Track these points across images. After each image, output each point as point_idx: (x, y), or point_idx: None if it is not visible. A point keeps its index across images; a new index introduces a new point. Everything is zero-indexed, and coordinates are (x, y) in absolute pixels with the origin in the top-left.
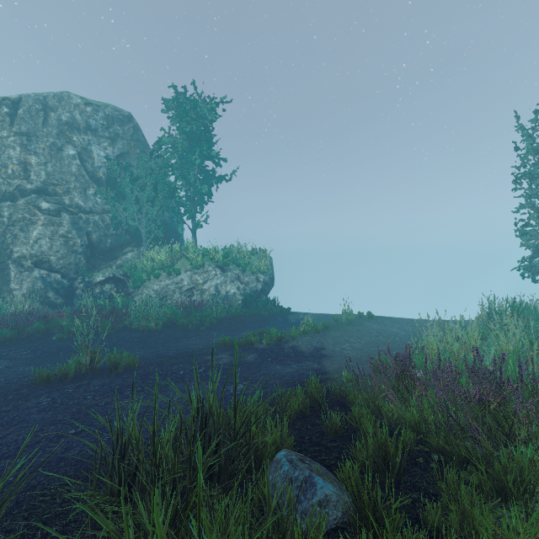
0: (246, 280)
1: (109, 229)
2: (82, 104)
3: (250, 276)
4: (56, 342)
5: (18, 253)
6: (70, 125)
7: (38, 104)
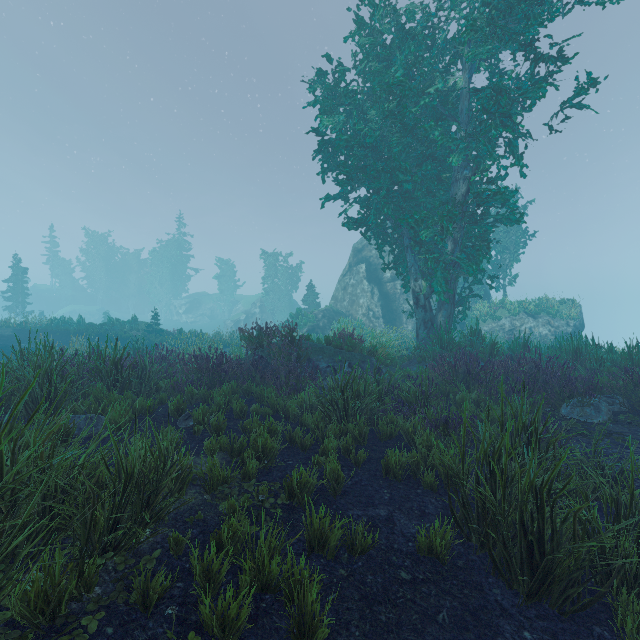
0: (556, 325)
1: None
2: None
3: (560, 322)
4: None
5: (406, 308)
6: None
7: None
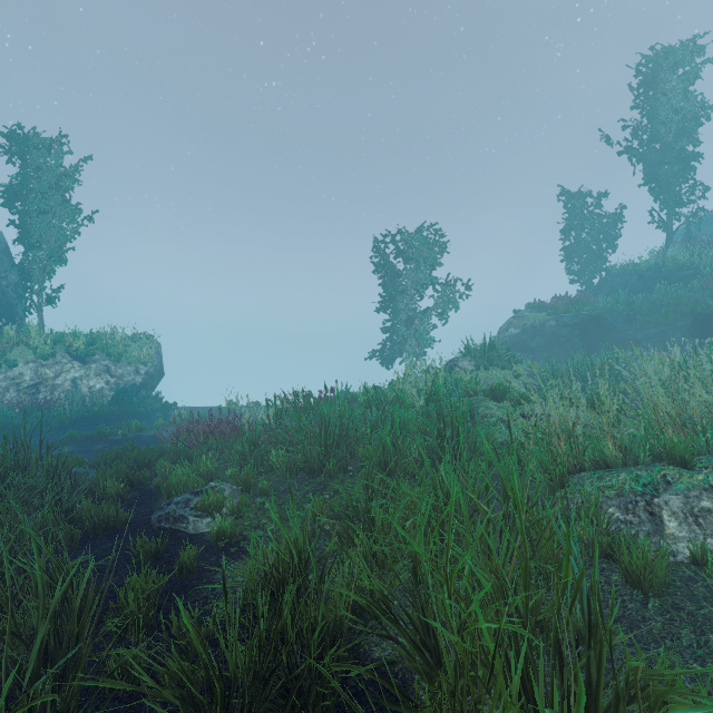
0: (120, 373)
1: None
2: None
3: (126, 368)
4: None
5: None
6: None
7: None
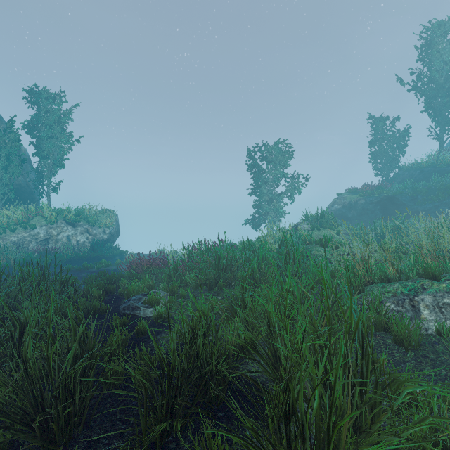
0: (94, 233)
1: None
2: None
3: (98, 230)
4: None
5: None
6: None
7: None
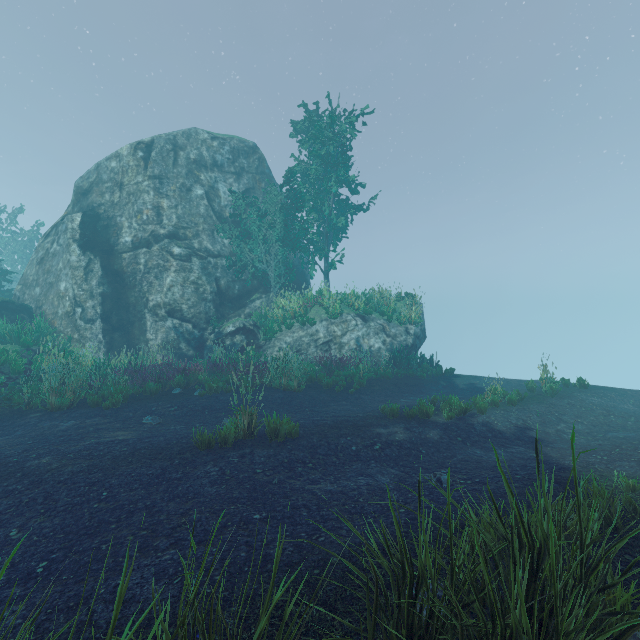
0: (393, 333)
1: (237, 274)
2: (208, 139)
3: (397, 327)
4: (199, 398)
5: (154, 302)
6: (198, 163)
7: (168, 144)
